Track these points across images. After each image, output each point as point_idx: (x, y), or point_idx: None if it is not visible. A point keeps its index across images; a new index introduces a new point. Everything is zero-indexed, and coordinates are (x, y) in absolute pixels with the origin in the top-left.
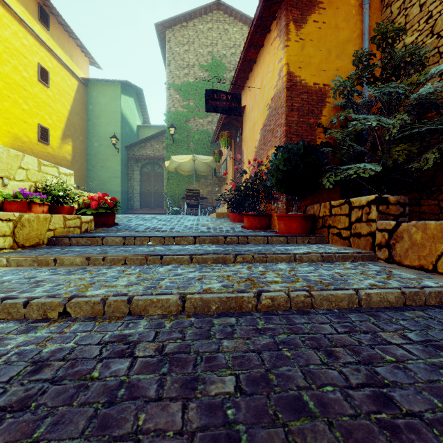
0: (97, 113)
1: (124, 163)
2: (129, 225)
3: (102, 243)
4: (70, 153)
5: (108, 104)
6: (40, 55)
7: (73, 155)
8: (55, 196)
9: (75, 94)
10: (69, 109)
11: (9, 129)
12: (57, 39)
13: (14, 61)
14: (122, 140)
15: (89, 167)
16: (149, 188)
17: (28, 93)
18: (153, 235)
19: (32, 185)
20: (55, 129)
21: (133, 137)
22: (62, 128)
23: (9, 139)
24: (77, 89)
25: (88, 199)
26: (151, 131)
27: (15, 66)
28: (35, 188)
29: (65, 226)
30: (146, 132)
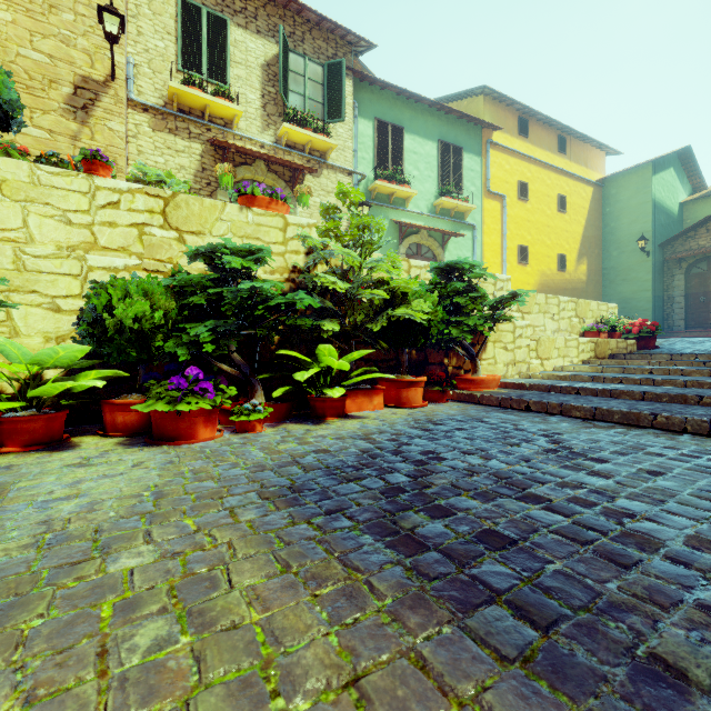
0: (616, 214)
1: (657, 268)
2: (671, 348)
3: (650, 358)
4: (584, 273)
5: (631, 197)
6: (559, 185)
7: (588, 274)
8: (609, 326)
9: (589, 204)
10: (583, 224)
11: (538, 268)
12: (573, 156)
13: (541, 205)
14: (653, 239)
15: (605, 284)
16: (702, 298)
17: (550, 229)
18: (700, 353)
19: (594, 320)
20: (571, 252)
21: (671, 225)
22: (577, 248)
23: (538, 277)
24: (591, 197)
25: (629, 325)
26: (708, 203)
27: (542, 210)
28: (596, 322)
29: (617, 347)
30: (697, 208)
